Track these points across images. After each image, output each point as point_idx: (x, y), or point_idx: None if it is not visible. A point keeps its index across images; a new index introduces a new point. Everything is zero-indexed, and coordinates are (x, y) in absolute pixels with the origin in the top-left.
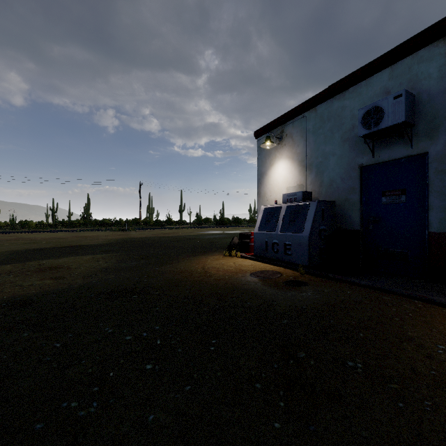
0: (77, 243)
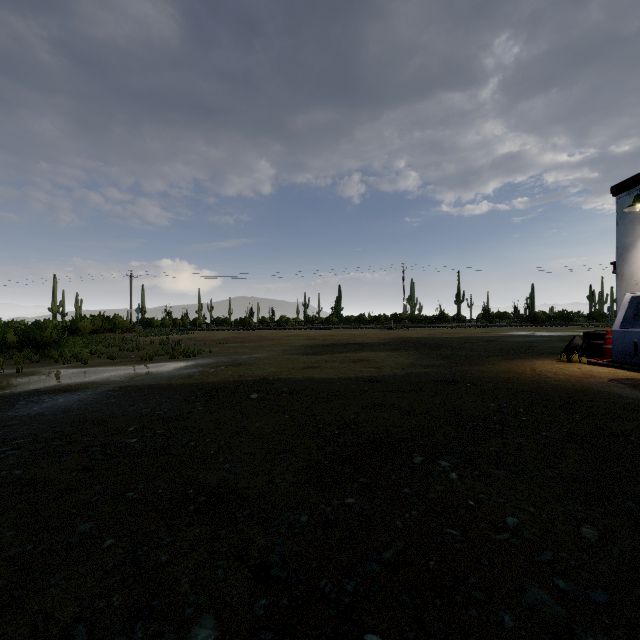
0: (354, 341)
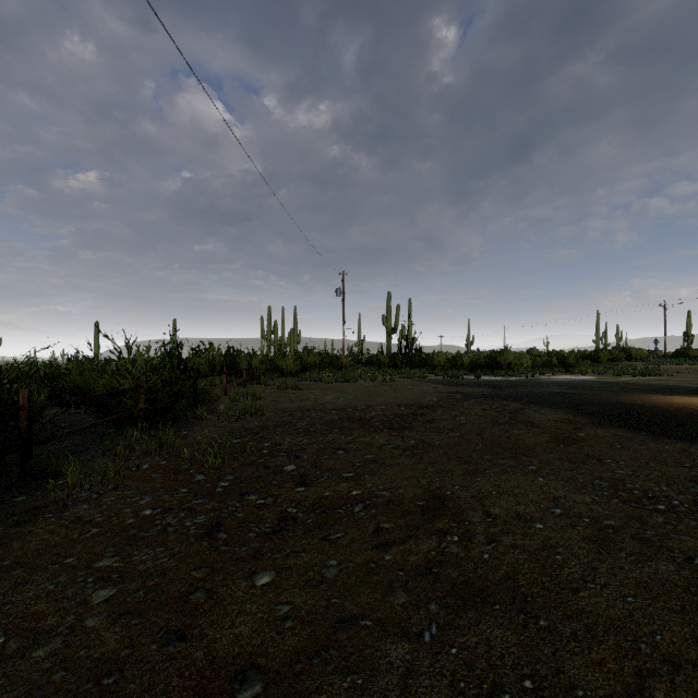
0: None
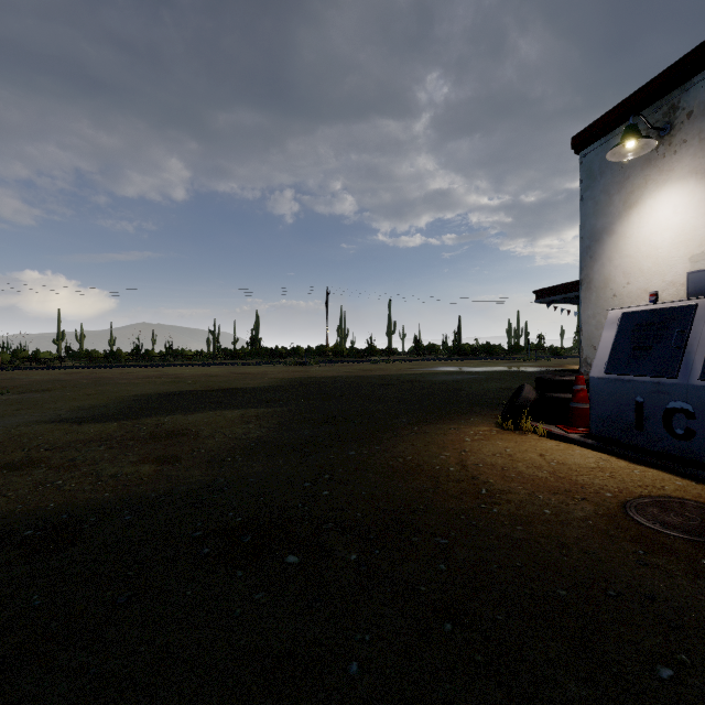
0: (231, 385)
